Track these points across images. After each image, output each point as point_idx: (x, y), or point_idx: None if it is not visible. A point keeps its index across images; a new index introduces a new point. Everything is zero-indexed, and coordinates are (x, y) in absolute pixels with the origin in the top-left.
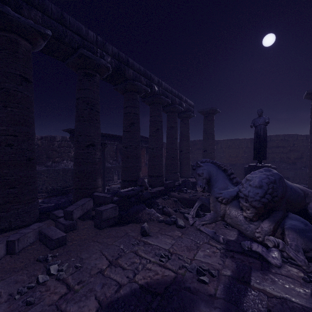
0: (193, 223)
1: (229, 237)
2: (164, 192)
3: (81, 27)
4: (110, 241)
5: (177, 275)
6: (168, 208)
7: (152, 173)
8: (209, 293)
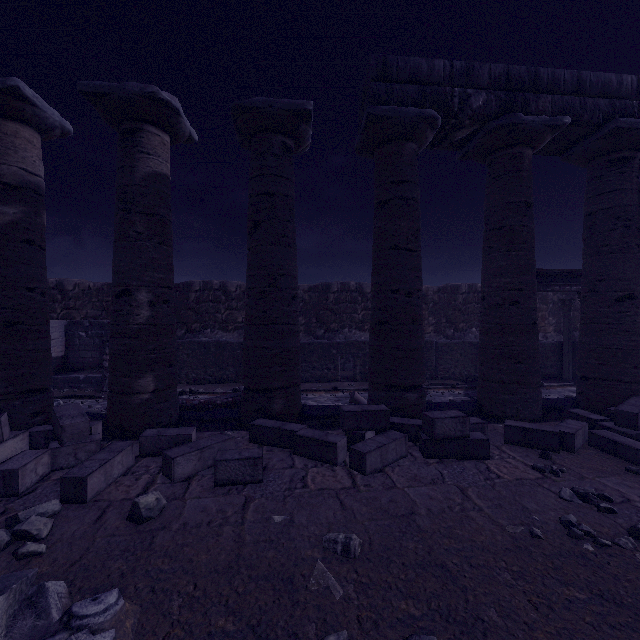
0: None
1: None
2: None
3: (608, 79)
4: None
5: None
6: None
7: None
8: None
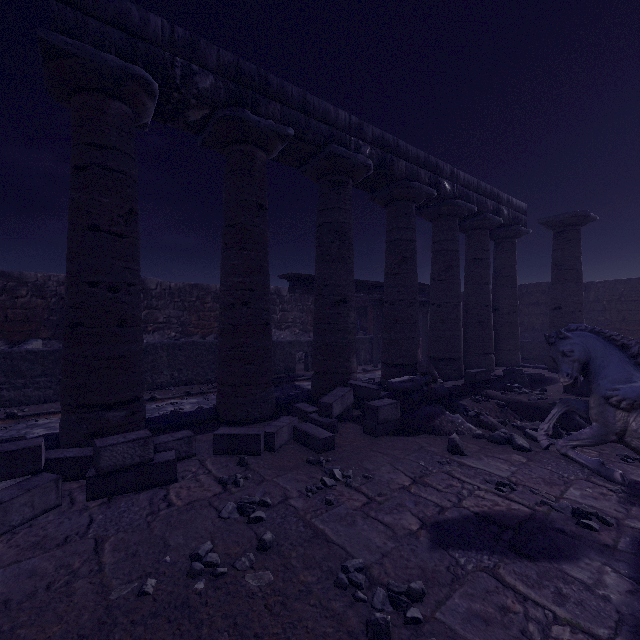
0: (549, 445)
1: (635, 477)
2: (471, 389)
3: (328, 108)
4: (399, 453)
5: (535, 511)
6: (489, 417)
7: (438, 353)
8: (602, 542)
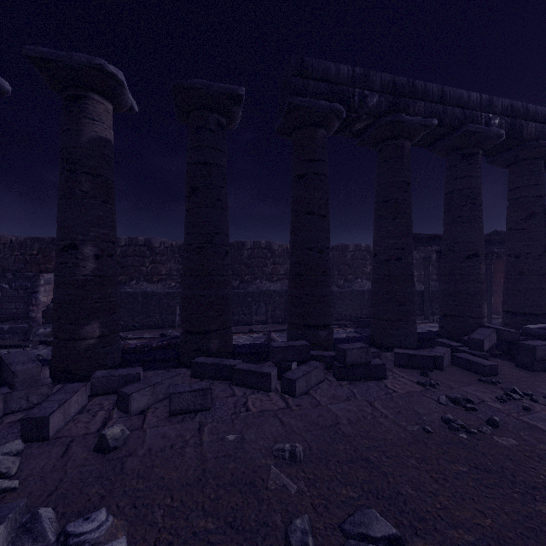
0: None
1: None
2: None
3: (461, 94)
4: None
5: None
6: None
7: None
8: None
